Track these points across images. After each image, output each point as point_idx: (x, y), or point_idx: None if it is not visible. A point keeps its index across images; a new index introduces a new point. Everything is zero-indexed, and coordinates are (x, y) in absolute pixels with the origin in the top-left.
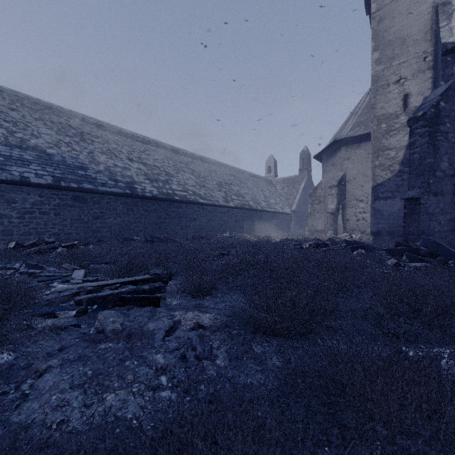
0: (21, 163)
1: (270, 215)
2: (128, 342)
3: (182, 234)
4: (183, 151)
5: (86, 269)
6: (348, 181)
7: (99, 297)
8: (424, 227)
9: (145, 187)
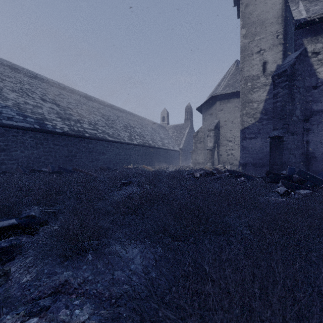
0: None
1: (164, 152)
2: None
3: (92, 166)
4: (96, 99)
5: None
6: (221, 127)
7: None
8: (285, 159)
9: (56, 124)
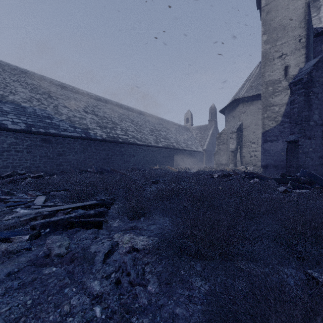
0: (1, 113)
1: (188, 153)
2: (70, 266)
3: (124, 167)
4: (125, 106)
5: (48, 195)
6: (244, 129)
7: (51, 222)
8: (301, 162)
9: (96, 132)
